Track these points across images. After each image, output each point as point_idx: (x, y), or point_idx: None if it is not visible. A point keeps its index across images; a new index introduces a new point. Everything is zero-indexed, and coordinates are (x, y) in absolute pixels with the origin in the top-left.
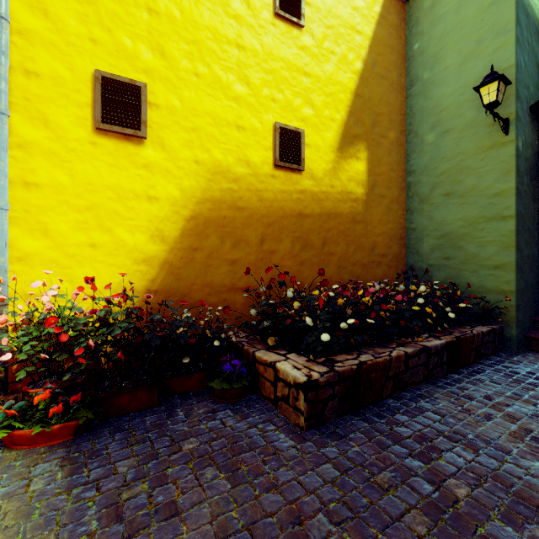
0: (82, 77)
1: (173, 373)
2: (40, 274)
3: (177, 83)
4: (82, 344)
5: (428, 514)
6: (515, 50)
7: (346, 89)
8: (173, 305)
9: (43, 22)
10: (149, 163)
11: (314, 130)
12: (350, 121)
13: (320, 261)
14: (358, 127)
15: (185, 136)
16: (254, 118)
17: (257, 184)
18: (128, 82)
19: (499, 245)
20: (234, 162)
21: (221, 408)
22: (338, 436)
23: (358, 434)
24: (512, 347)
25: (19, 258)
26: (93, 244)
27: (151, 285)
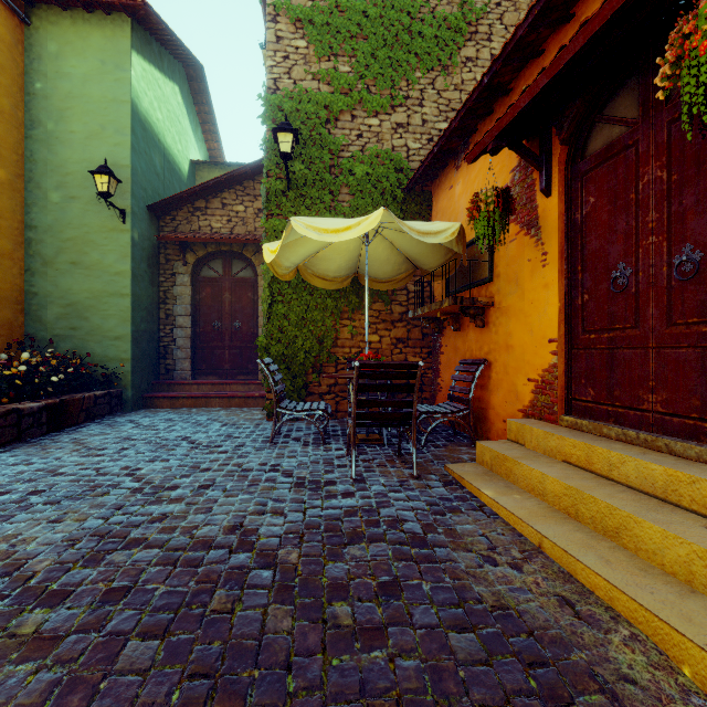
0: None
1: None
2: None
3: None
4: None
5: None
6: (131, 154)
7: None
8: None
9: None
10: None
11: None
12: None
13: None
14: None
15: None
16: None
17: None
18: None
19: (120, 319)
20: None
21: None
22: None
23: None
24: (129, 407)
25: None
26: None
27: None
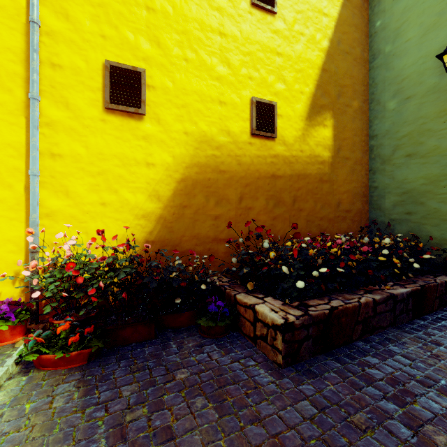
0: (94, 67)
1: (167, 311)
2: (63, 227)
3: (170, 68)
4: (95, 285)
5: None
6: None
7: (314, 65)
8: (166, 253)
9: (65, 24)
10: (147, 135)
11: (286, 102)
12: (318, 93)
13: (291, 216)
14: (324, 98)
15: (177, 111)
16: (234, 94)
17: (236, 150)
18: (131, 69)
19: None
20: (217, 133)
21: (207, 343)
22: (313, 375)
23: (332, 373)
24: None
25: (47, 215)
26: (103, 203)
27: (149, 237)
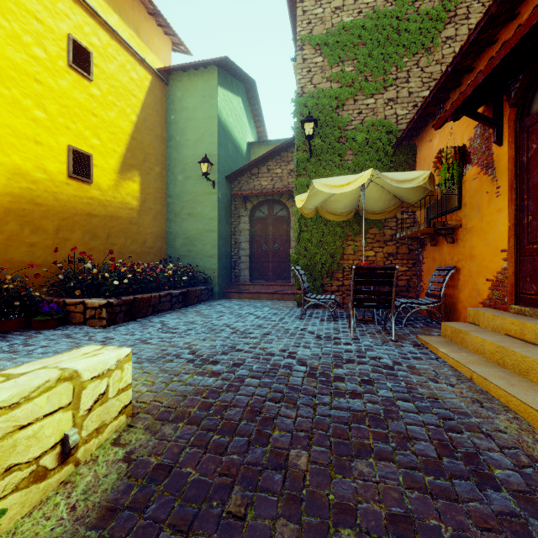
0: None
1: None
2: None
3: None
4: None
5: (159, 329)
6: (218, 147)
7: (125, 132)
8: None
9: None
10: None
11: (101, 155)
12: (128, 155)
13: (105, 249)
14: (134, 160)
15: None
16: (51, 138)
17: (53, 187)
18: None
19: (212, 245)
20: (33, 168)
21: (45, 331)
22: (124, 325)
23: (134, 324)
24: (216, 297)
25: None
26: None
27: None
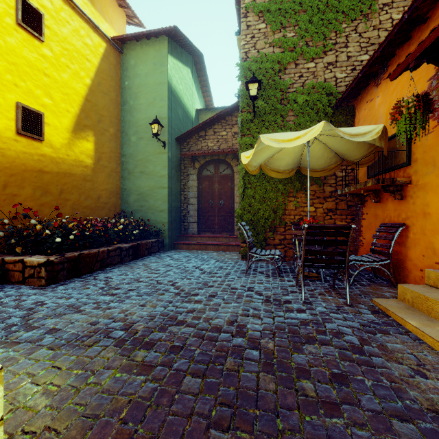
0: None
1: None
2: None
3: None
4: None
5: (100, 289)
6: (168, 111)
7: (79, 94)
8: None
9: None
10: None
11: (53, 114)
12: (82, 115)
13: (58, 204)
14: (88, 120)
15: None
16: None
17: None
18: None
19: (162, 200)
20: None
21: None
22: (66, 284)
23: (77, 282)
24: (167, 248)
25: None
26: None
27: None
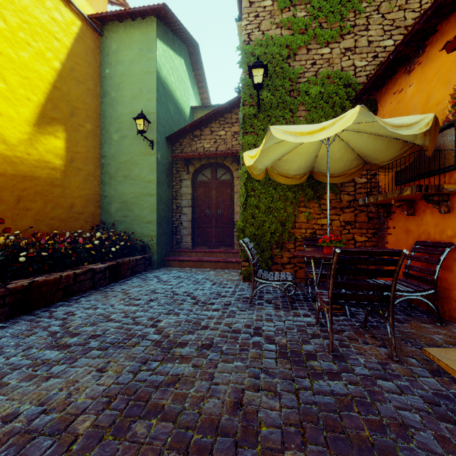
0: None
1: None
2: None
3: None
4: None
5: (50, 335)
6: (156, 105)
7: (44, 79)
8: None
9: None
10: None
11: (7, 102)
12: (49, 106)
13: (14, 215)
14: (56, 112)
15: None
16: None
17: None
18: None
19: (150, 210)
20: None
21: None
22: (5, 327)
23: (22, 322)
24: (155, 266)
25: None
26: None
27: None
